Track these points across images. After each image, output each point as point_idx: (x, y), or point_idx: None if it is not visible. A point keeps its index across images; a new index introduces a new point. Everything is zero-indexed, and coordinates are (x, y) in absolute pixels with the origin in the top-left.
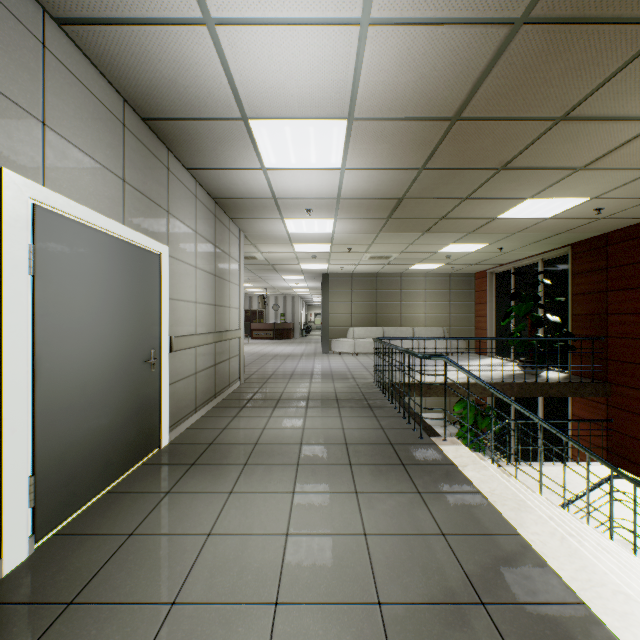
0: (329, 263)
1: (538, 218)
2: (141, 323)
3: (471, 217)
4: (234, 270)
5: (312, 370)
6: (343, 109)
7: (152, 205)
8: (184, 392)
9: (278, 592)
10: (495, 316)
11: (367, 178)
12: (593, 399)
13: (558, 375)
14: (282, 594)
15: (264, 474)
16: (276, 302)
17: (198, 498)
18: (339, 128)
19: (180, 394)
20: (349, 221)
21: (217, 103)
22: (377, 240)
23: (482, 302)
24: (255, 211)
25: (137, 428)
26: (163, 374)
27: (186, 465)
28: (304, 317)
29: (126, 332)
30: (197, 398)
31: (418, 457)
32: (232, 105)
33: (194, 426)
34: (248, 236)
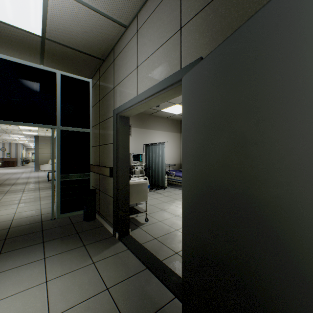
0: (38, 132)
1: None
2: None
3: None
4: None
5: (29, 176)
6: None
7: None
8: None
9: (21, 199)
10: None
11: None
12: None
13: None
14: (22, 199)
15: (13, 193)
16: (4, 146)
17: None
18: None
19: None
20: None
21: None
22: None
23: None
24: None
25: None
26: None
27: None
28: (24, 155)
29: None
30: None
31: None
32: None
33: None
34: None
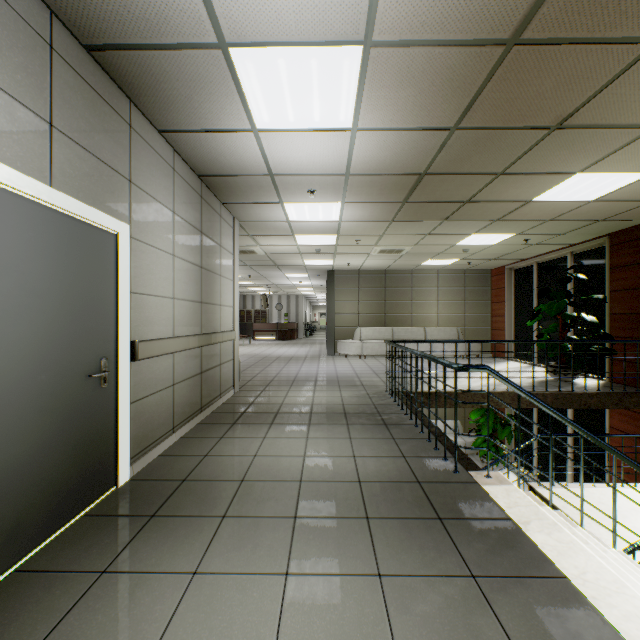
0: (335, 258)
1: (580, 201)
2: (83, 324)
3: (502, 199)
4: (227, 263)
5: (316, 375)
6: (358, 25)
7: (103, 168)
8: (156, 410)
9: None
10: (515, 316)
11: (383, 144)
12: (637, 410)
13: (598, 383)
14: None
15: (247, 536)
16: (279, 301)
17: (144, 585)
18: (351, 61)
19: (150, 413)
20: (359, 206)
21: (181, 15)
22: (389, 230)
23: (500, 301)
24: (249, 193)
25: (75, 468)
26: (121, 390)
27: (143, 518)
28: (308, 317)
29: (54, 337)
30: (175, 415)
31: (458, 506)
32: (203, 19)
33: (169, 451)
34: (244, 226)
